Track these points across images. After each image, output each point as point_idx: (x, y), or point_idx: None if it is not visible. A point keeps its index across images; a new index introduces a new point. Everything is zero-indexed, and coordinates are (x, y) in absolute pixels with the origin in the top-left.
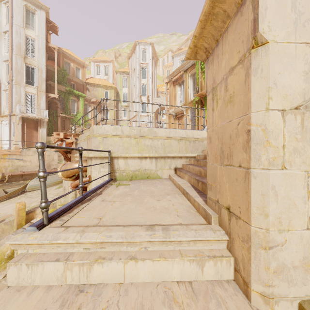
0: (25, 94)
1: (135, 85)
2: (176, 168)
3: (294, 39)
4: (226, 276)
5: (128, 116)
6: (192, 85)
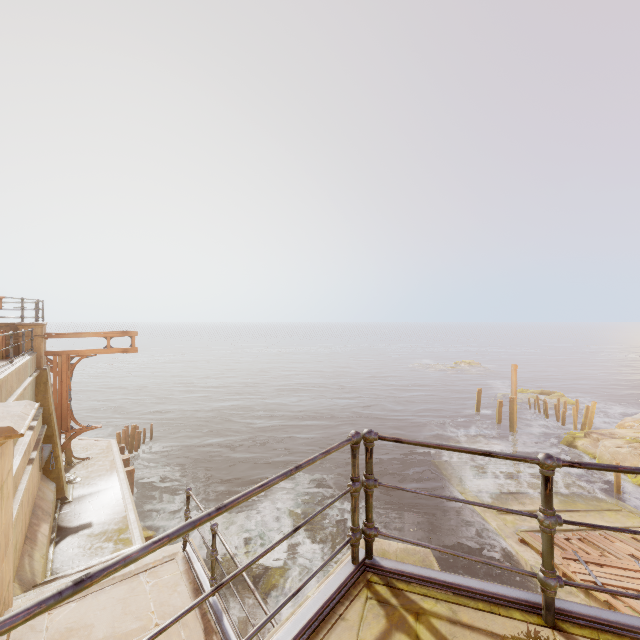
0: None
1: None
2: None
3: None
4: None
5: None
6: None
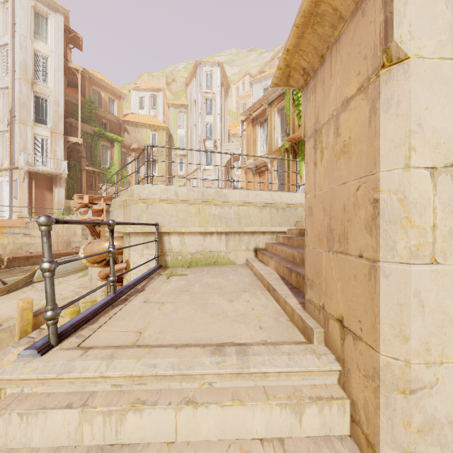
0: (33, 138)
1: (197, 124)
2: (257, 249)
3: (451, 54)
4: (338, 430)
5: (185, 169)
6: (280, 124)
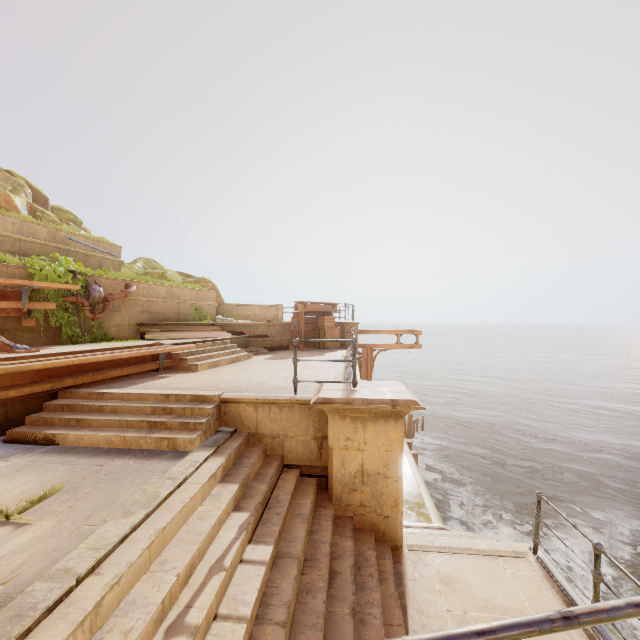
0: None
1: None
2: None
3: None
4: None
5: None
6: None
